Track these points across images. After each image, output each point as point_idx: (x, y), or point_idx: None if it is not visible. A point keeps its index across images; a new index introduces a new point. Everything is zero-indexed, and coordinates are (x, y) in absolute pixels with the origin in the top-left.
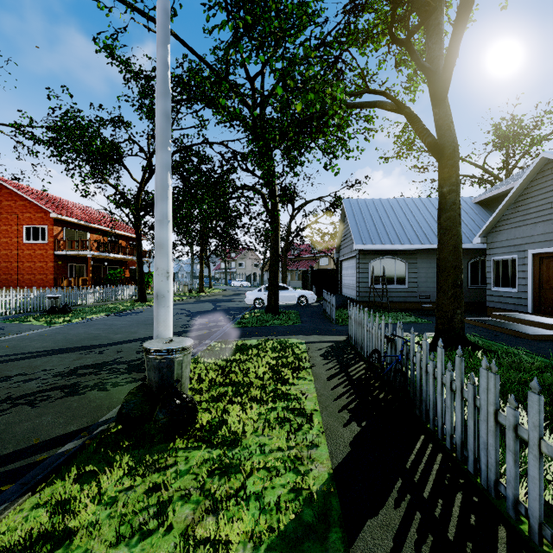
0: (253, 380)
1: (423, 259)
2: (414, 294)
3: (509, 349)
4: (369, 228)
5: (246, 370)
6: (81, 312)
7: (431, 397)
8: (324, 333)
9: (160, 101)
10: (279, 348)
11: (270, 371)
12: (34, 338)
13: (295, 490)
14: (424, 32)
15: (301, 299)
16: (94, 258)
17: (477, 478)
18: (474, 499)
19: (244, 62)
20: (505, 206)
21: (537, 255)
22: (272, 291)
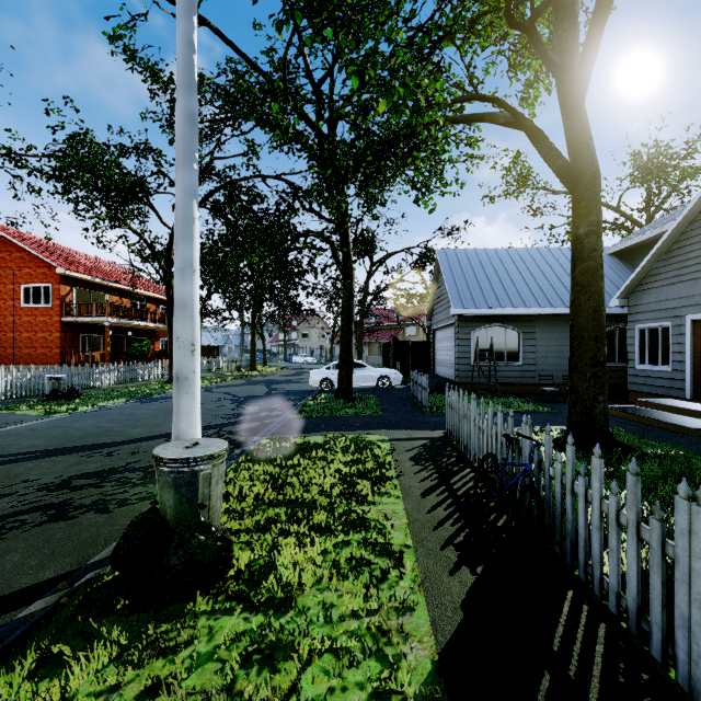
0: (317, 497)
1: (543, 328)
2: (530, 373)
3: (671, 451)
4: (471, 287)
5: (307, 481)
6: (93, 397)
7: (581, 530)
8: (414, 427)
9: (181, 97)
10: (353, 448)
11: (340, 484)
12: (22, 433)
13: (379, 694)
14: (549, 22)
15: (382, 380)
16: (114, 327)
17: (668, 670)
18: None
19: (305, 61)
20: (653, 256)
21: (698, 321)
22: (344, 370)
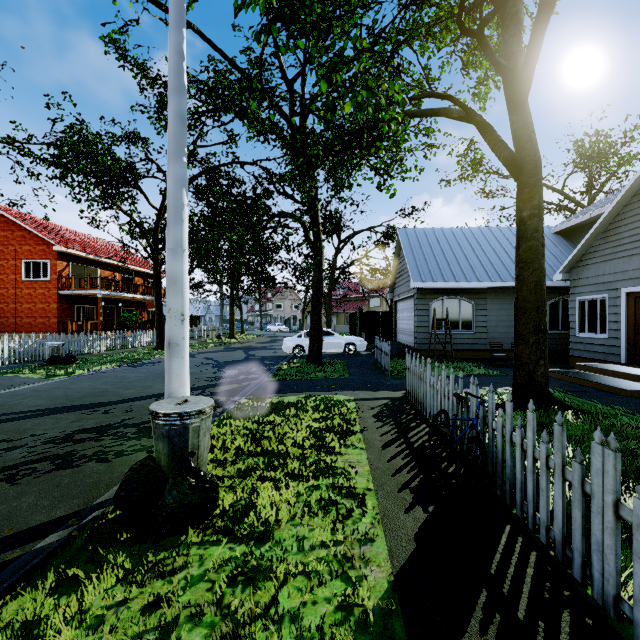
0: (290, 449)
1: (494, 299)
2: (482, 340)
3: (604, 409)
4: (429, 263)
5: (282, 435)
6: (88, 362)
7: (518, 474)
8: (377, 388)
9: (173, 99)
10: (323, 407)
11: (311, 437)
12: (27, 394)
13: (343, 607)
14: (497, 26)
15: (348, 346)
16: (106, 299)
17: (586, 588)
18: (587, 622)
19: (280, 61)
20: (592, 235)
21: (631, 294)
22: (314, 337)
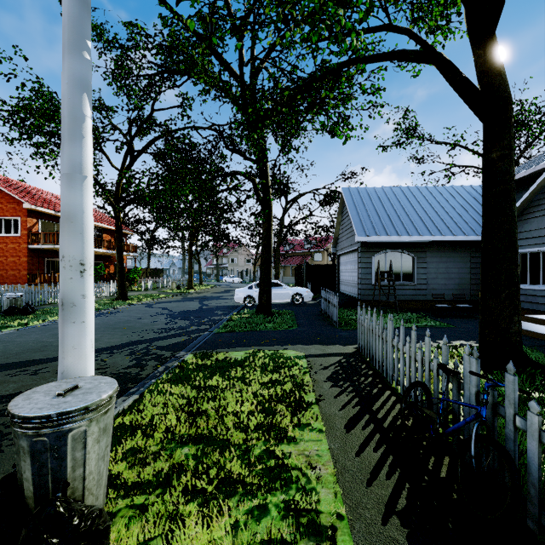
0: (232, 432)
1: (433, 253)
2: (423, 291)
3: None
4: (372, 218)
5: (223, 409)
6: (47, 312)
7: None
8: (327, 342)
9: None
10: (272, 366)
11: (258, 412)
12: None
13: None
14: None
15: (295, 297)
16: None
17: None
18: None
19: (227, 3)
20: (535, 189)
21: None
22: (264, 289)
